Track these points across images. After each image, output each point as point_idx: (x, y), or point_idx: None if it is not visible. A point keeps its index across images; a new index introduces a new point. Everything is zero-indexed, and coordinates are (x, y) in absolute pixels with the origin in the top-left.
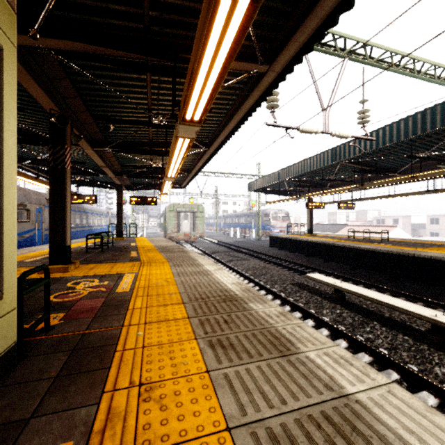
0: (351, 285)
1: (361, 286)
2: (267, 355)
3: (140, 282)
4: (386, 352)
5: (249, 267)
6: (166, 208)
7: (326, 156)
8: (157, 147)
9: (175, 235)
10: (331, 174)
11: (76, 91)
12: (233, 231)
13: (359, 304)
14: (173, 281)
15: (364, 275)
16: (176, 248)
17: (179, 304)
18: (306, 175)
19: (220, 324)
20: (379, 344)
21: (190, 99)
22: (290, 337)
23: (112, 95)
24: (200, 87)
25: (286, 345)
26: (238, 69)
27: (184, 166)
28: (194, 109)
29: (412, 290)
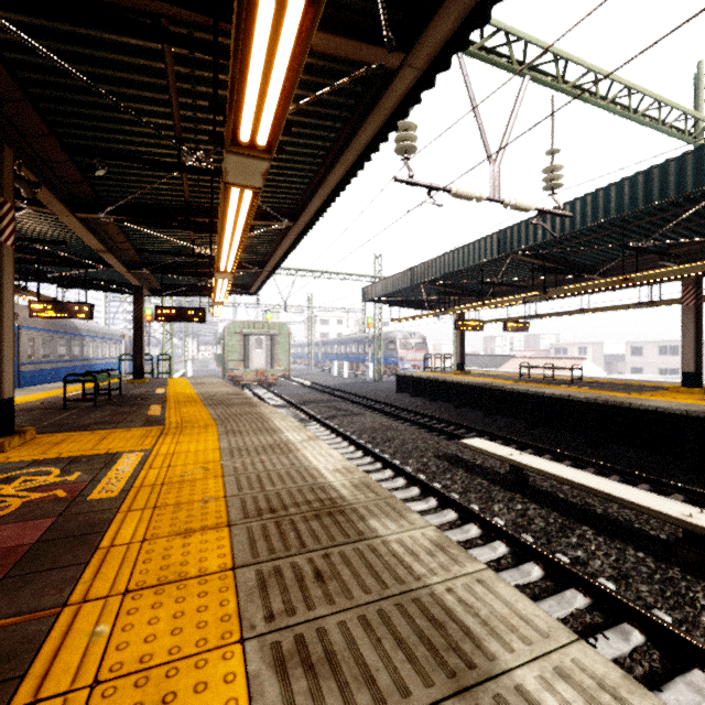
0: (538, 459)
1: (548, 458)
2: (421, 691)
3: (149, 473)
4: (612, 586)
5: (365, 427)
6: (225, 329)
7: (489, 245)
8: (200, 216)
9: (240, 373)
10: (494, 274)
11: (18, 86)
12: (338, 367)
13: (552, 491)
14: (218, 469)
15: (550, 438)
16: (238, 398)
17: (220, 529)
18: (456, 276)
19: (306, 584)
20: (598, 569)
21: (245, 92)
22: (468, 618)
23: (100, 103)
24: (265, 60)
25: (462, 649)
26: (345, 57)
27: (253, 256)
28: (256, 119)
29: (627, 461)
